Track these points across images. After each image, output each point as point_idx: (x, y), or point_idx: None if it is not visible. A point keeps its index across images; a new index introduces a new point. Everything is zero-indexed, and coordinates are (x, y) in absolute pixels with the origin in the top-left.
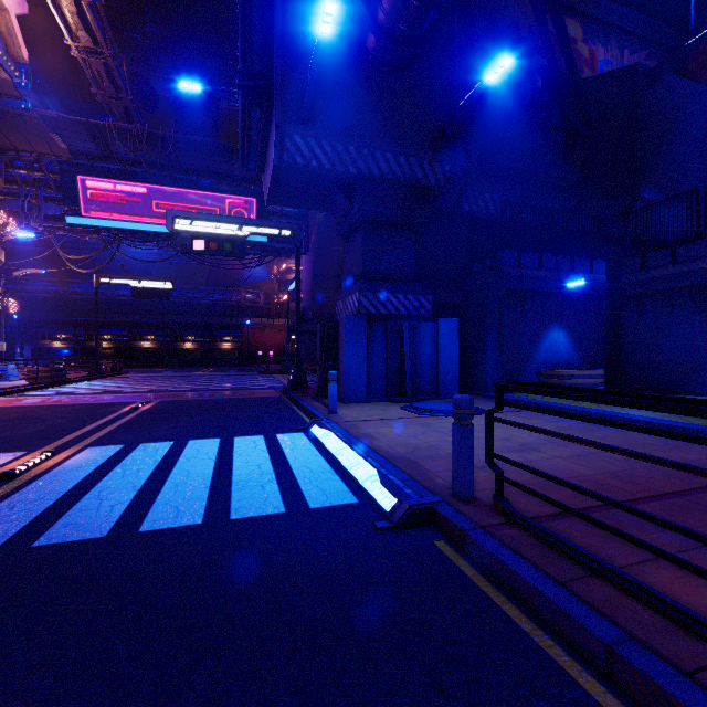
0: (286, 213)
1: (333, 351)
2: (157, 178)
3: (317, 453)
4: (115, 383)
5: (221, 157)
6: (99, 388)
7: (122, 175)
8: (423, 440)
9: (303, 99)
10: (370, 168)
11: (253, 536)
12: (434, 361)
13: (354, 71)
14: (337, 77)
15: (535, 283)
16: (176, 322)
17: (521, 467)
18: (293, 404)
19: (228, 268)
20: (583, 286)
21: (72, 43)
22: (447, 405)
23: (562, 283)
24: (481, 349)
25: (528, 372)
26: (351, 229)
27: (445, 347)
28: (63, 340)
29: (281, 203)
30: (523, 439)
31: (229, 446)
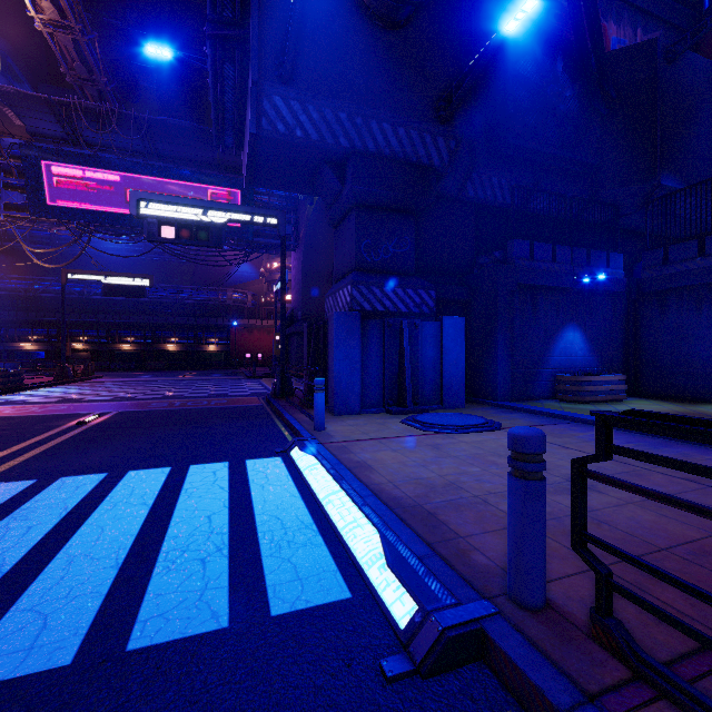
0: (274, 207)
1: (321, 354)
2: (131, 165)
3: (295, 492)
4: (79, 390)
5: (202, 143)
6: (58, 395)
7: (92, 161)
8: (437, 472)
9: (284, 53)
10: (364, 141)
11: (152, 705)
12: (438, 366)
13: (345, 24)
14: (325, 30)
15: (549, 277)
16: (157, 322)
17: (665, 578)
18: (274, 416)
19: (210, 265)
20: (600, 282)
21: (36, 15)
22: (457, 419)
23: (579, 278)
24: (489, 352)
25: (541, 378)
26: (343, 214)
27: (450, 349)
28: (35, 342)
29: (262, 185)
30: (566, 469)
31: (178, 481)
